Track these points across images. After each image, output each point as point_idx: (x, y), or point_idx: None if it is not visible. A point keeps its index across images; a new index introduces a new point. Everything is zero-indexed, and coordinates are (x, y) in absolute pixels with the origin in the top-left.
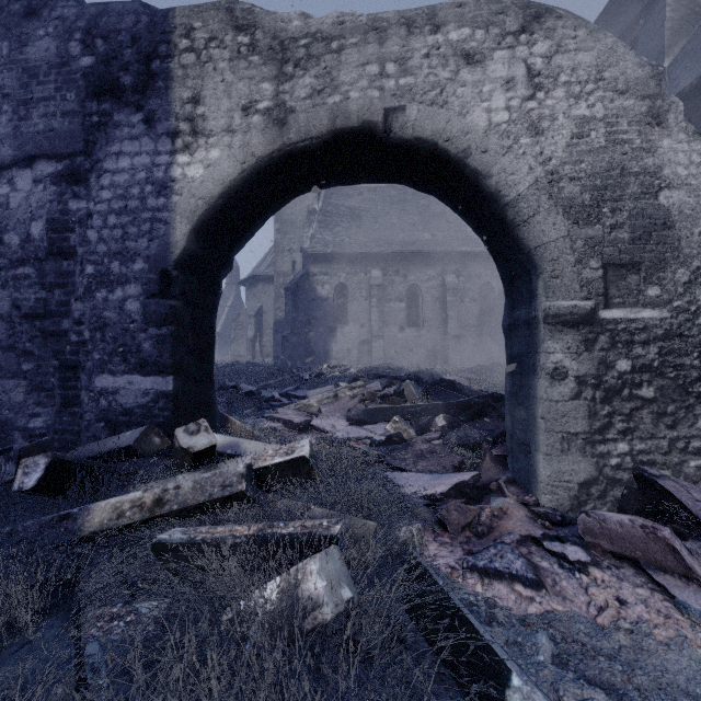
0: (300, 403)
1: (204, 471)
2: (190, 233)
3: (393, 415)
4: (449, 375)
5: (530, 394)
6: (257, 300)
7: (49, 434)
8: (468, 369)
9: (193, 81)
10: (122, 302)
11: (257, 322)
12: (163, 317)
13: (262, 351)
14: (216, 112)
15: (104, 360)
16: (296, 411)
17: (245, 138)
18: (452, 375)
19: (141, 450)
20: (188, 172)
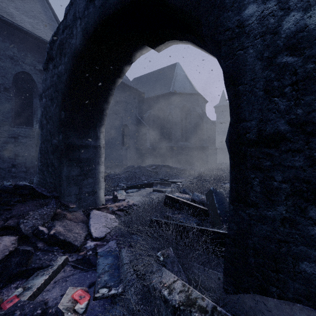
0: None
1: None
2: None
3: None
4: None
5: (97, 172)
6: None
7: None
8: None
9: None
10: None
11: None
12: None
13: None
14: None
15: None
16: None
17: None
18: None
19: None
20: None
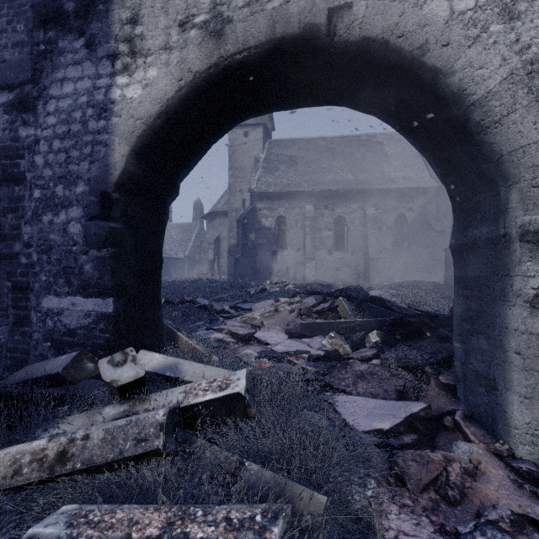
0: (245, 316)
1: (129, 407)
2: (129, 155)
3: (328, 330)
4: (374, 291)
5: (496, 323)
6: (216, 230)
7: (3, 351)
8: (387, 286)
9: (131, 1)
10: (65, 225)
11: (216, 248)
12: (103, 239)
13: (219, 270)
14: (153, 30)
15: (50, 282)
16: (241, 323)
17: (182, 54)
18: (377, 291)
19: (71, 378)
20: (127, 93)
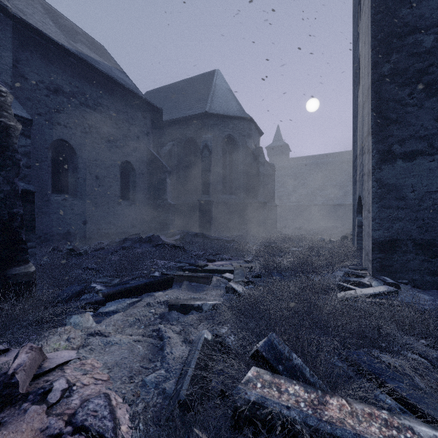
0: None
1: None
2: None
3: None
4: None
5: None
6: None
7: None
8: None
9: None
10: None
11: None
12: None
13: None
14: None
15: None
16: None
17: None
18: None
19: None
20: None
